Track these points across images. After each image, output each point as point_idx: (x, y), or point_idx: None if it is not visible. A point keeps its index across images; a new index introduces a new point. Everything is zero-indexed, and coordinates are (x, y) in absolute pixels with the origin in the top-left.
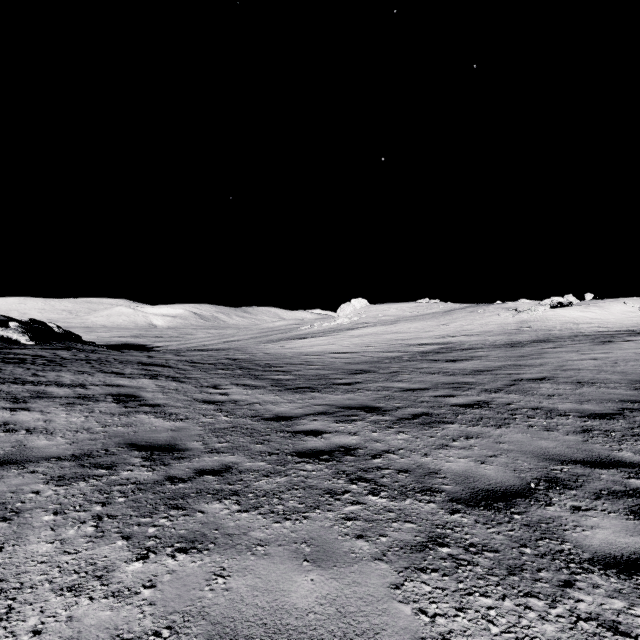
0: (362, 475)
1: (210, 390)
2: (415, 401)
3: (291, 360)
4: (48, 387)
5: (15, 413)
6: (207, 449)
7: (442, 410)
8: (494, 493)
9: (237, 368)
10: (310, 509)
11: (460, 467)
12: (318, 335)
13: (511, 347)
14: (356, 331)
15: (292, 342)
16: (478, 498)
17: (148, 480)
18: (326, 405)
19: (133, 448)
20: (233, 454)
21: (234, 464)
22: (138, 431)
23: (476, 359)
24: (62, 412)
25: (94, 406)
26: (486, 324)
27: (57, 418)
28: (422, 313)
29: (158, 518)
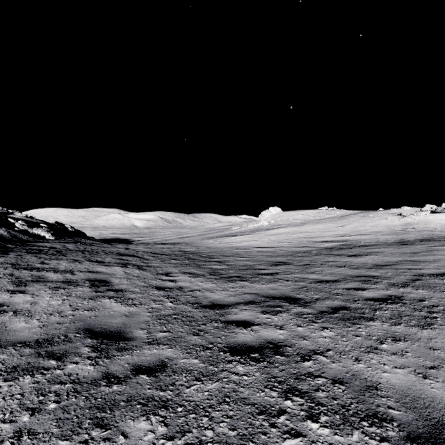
0: (295, 385)
1: (163, 277)
2: (330, 293)
3: (225, 253)
4: (47, 273)
5: (13, 295)
6: (149, 339)
7: (358, 304)
8: None
9: (185, 258)
10: (242, 441)
11: (401, 381)
12: (245, 233)
13: (402, 245)
14: (273, 231)
15: (226, 238)
16: (442, 437)
17: (87, 378)
18: (253, 294)
19: (88, 335)
20: (171, 347)
21: (169, 360)
22: (98, 315)
23: (374, 254)
24: (47, 295)
25: (73, 290)
26: (376, 226)
27: (41, 301)
28: (323, 217)
29: (77, 442)
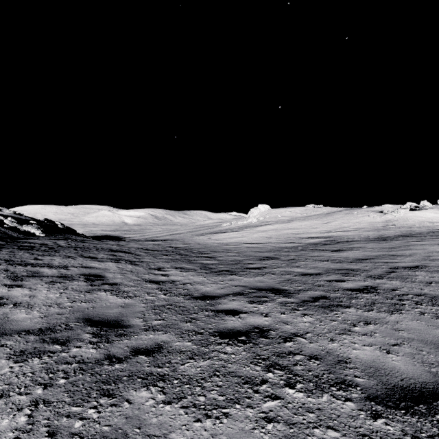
0: (277, 361)
1: (155, 272)
2: (313, 285)
3: (215, 248)
4: (41, 268)
5: (11, 289)
6: (145, 326)
7: (337, 294)
8: (411, 391)
9: (177, 254)
10: (230, 403)
11: (367, 356)
12: (235, 230)
13: (382, 240)
14: (262, 227)
15: (216, 235)
16: (395, 397)
17: (90, 359)
18: (242, 286)
19: (88, 323)
20: (165, 332)
21: (165, 343)
22: (96, 307)
23: (355, 249)
24: (44, 289)
25: (69, 284)
26: (359, 223)
27: (39, 294)
28: (310, 214)
29: (87, 408)
